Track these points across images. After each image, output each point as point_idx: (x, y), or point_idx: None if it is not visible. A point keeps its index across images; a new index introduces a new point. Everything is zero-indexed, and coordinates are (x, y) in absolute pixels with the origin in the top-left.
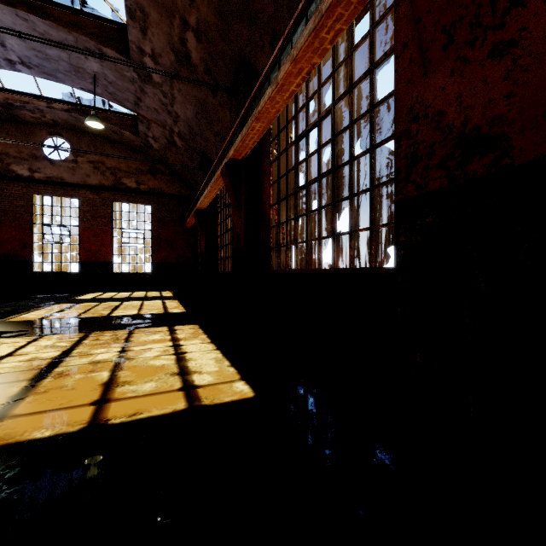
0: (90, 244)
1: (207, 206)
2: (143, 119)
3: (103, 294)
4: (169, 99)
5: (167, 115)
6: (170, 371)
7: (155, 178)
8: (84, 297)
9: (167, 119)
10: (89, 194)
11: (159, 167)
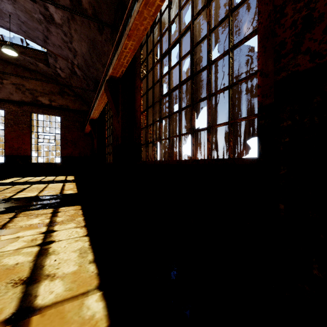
0: (13, 143)
1: (98, 117)
2: (51, 54)
3: (22, 179)
4: (68, 37)
5: (68, 51)
6: (17, 276)
7: (63, 98)
8: (4, 181)
9: (69, 53)
10: (12, 106)
11: (66, 91)
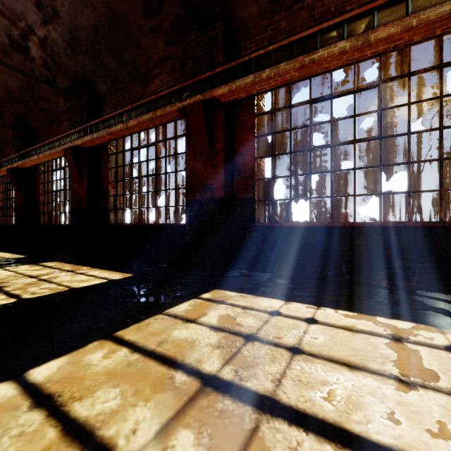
0: None
1: None
2: None
3: None
4: None
5: None
6: None
7: None
8: None
9: None
10: None
11: None
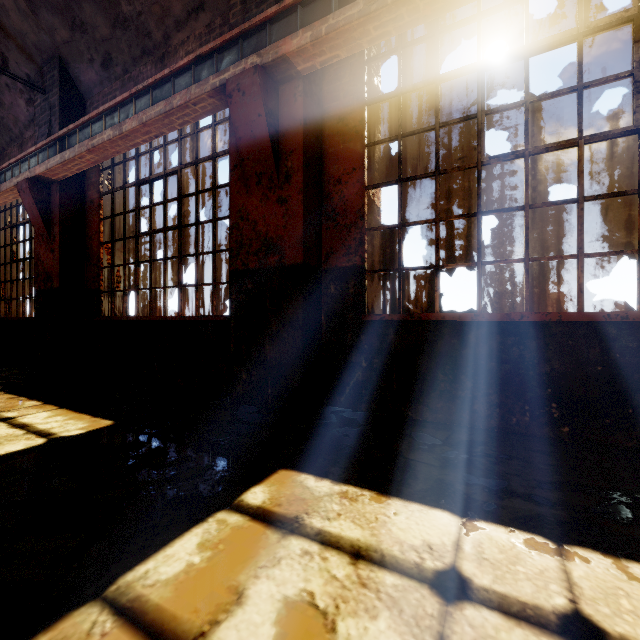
0: None
1: None
2: None
3: None
4: None
5: None
6: None
7: None
8: None
9: None
10: None
11: None
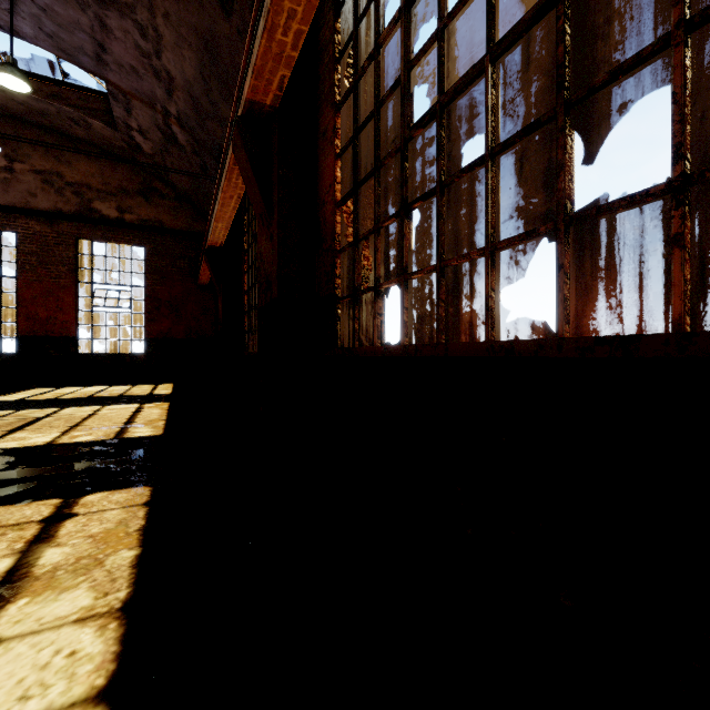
0: (37, 307)
1: (227, 242)
2: (117, 93)
3: (52, 391)
4: (151, 41)
5: (154, 79)
6: None
7: (150, 204)
8: (7, 397)
9: (155, 87)
10: (34, 224)
11: (157, 186)
